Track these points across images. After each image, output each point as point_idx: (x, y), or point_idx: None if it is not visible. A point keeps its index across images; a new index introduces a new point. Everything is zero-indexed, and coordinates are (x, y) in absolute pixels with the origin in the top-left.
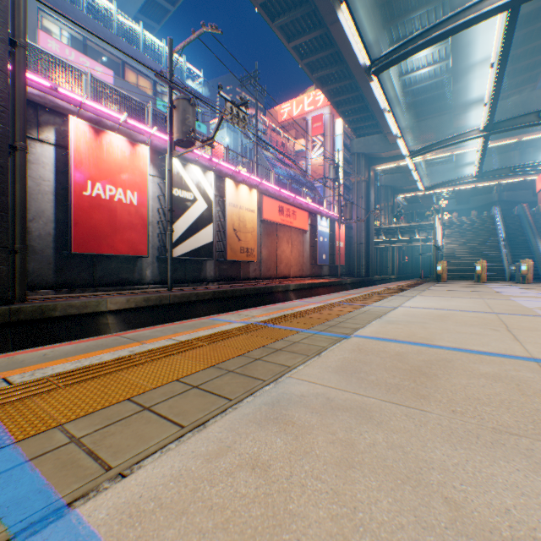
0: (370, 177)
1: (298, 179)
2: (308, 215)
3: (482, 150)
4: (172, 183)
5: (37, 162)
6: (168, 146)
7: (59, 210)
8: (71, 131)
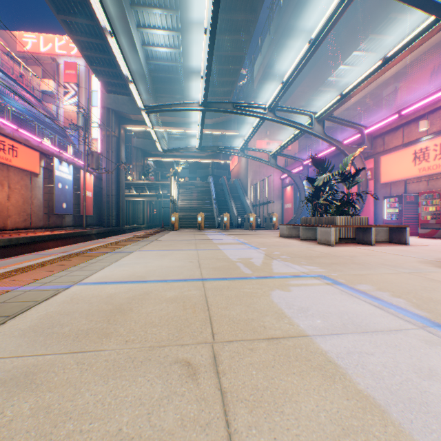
0: (122, 134)
1: (44, 120)
2: (41, 155)
3: (202, 124)
4: None
5: None
6: None
7: None
8: None
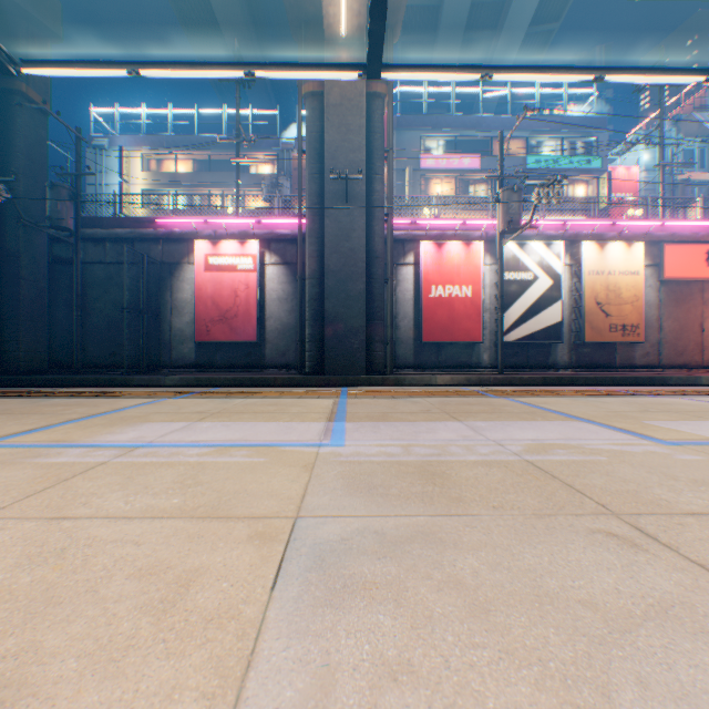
0: None
1: None
2: None
3: None
4: (501, 270)
5: (403, 280)
6: (496, 237)
7: (415, 311)
8: (421, 252)
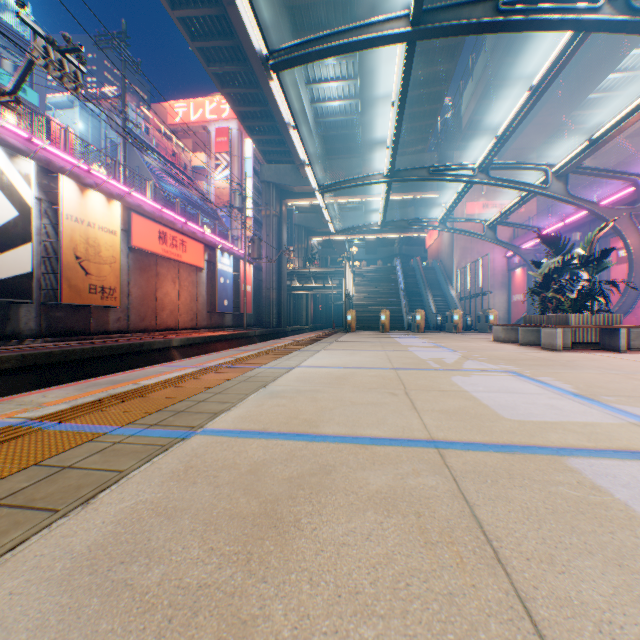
0: (283, 212)
1: (197, 203)
2: (205, 248)
3: (386, 197)
4: None
5: None
6: None
7: None
8: None
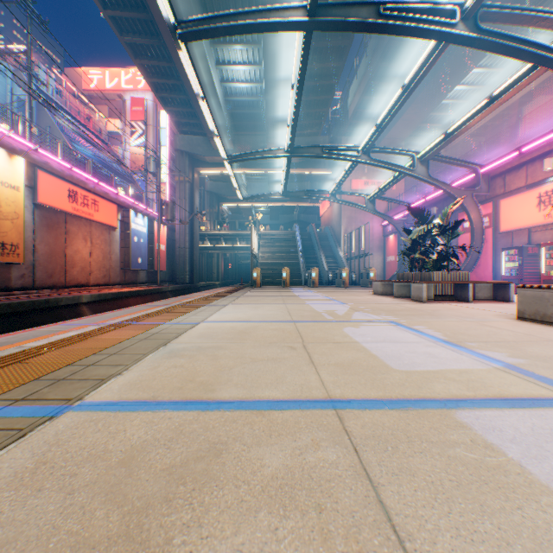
0: (196, 179)
1: (112, 166)
2: (118, 208)
3: (287, 170)
4: None
5: None
6: None
7: None
8: None
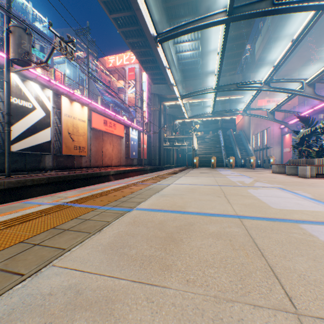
0: (161, 108)
1: (120, 105)
2: (124, 127)
3: (214, 99)
4: (10, 92)
5: None
6: (5, 62)
7: None
8: None
